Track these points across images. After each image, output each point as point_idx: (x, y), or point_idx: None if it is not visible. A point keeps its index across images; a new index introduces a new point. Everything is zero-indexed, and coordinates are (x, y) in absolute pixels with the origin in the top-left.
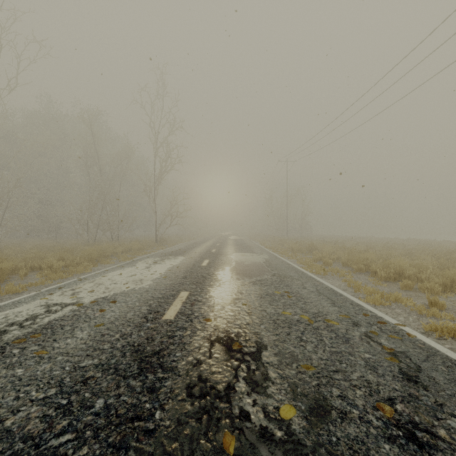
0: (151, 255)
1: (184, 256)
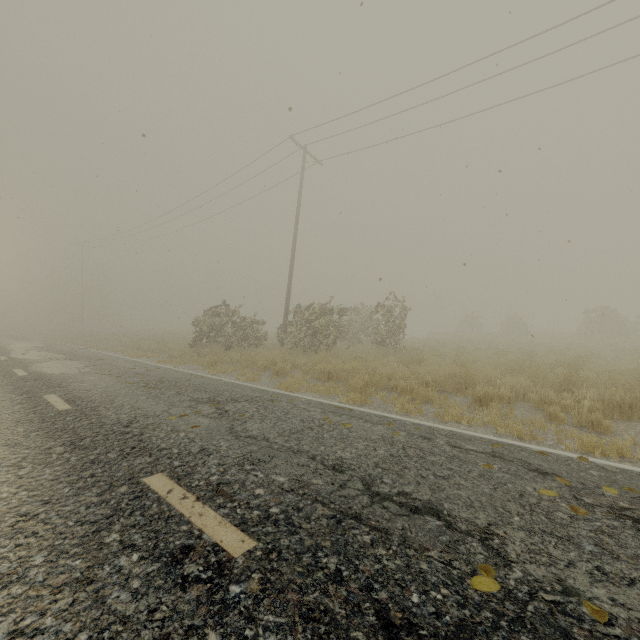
0: None
1: None
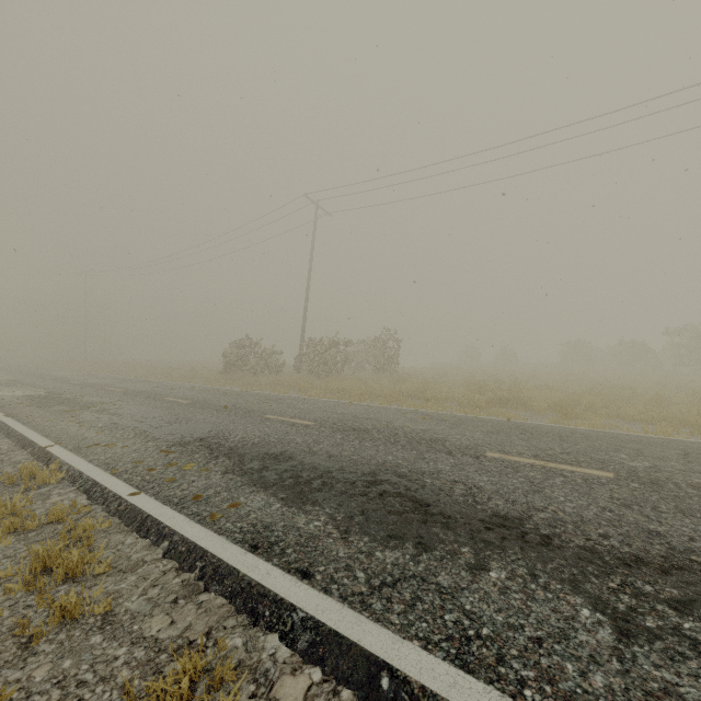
0: None
1: None
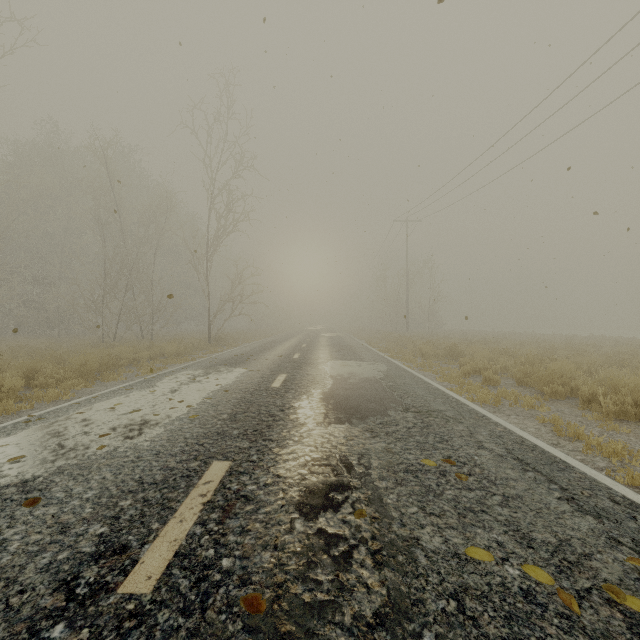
0: (192, 364)
1: (246, 366)
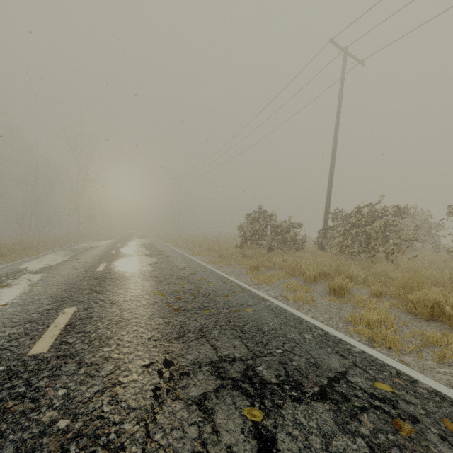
0: (89, 241)
1: (110, 240)
